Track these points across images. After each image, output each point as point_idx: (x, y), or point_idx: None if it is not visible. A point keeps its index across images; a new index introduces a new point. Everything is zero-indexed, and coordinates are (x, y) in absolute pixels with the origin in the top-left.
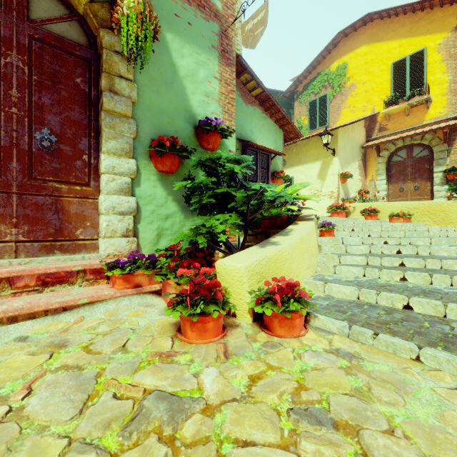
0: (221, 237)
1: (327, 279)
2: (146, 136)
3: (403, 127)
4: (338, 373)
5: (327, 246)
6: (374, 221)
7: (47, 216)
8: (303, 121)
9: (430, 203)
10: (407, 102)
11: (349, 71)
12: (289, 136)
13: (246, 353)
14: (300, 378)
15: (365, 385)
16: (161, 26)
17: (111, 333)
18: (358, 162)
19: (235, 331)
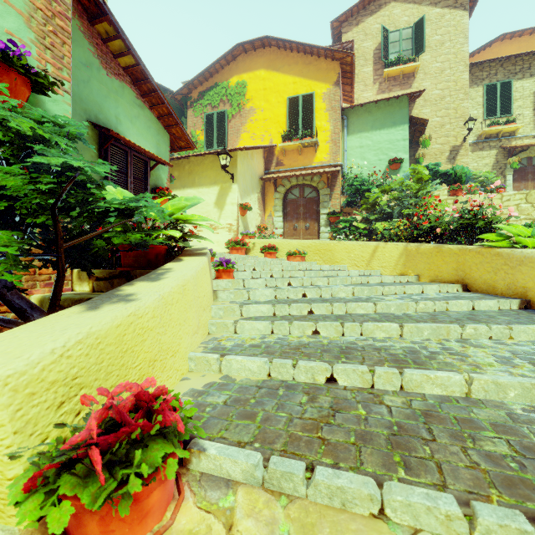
0: None
1: (225, 347)
2: None
3: (296, 165)
4: None
5: (225, 292)
6: (274, 259)
7: None
8: (198, 135)
9: (320, 242)
10: (300, 141)
11: (249, 92)
12: (178, 144)
13: None
14: None
15: None
16: None
17: None
18: (258, 194)
19: None
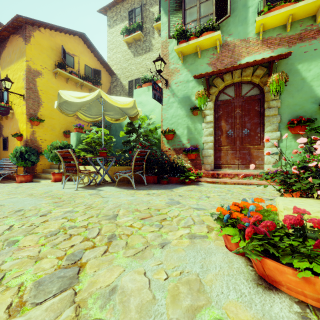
0: None
1: None
2: (285, 119)
3: None
4: None
5: None
6: None
7: (246, 156)
8: None
9: None
10: None
11: None
12: None
13: None
14: None
15: None
16: (294, 64)
17: (262, 191)
18: None
19: None
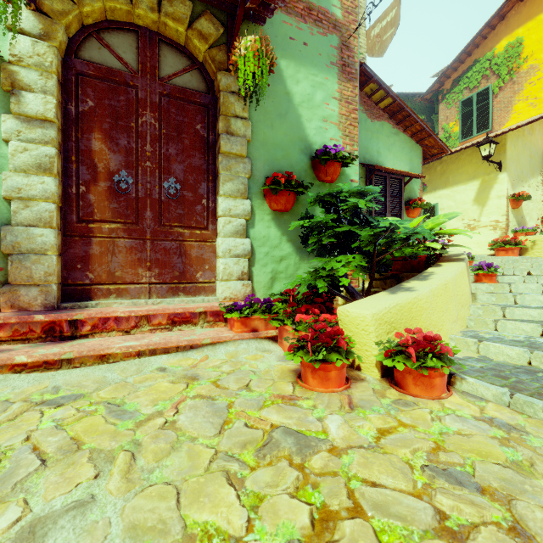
0: (343, 281)
1: (483, 337)
2: (260, 174)
3: None
4: (489, 442)
5: (485, 295)
6: None
7: (173, 259)
8: (451, 128)
9: None
10: None
11: (526, 49)
12: (430, 152)
13: (374, 407)
14: (438, 439)
15: (526, 459)
16: (275, 54)
17: (234, 373)
18: (542, 176)
19: (361, 385)
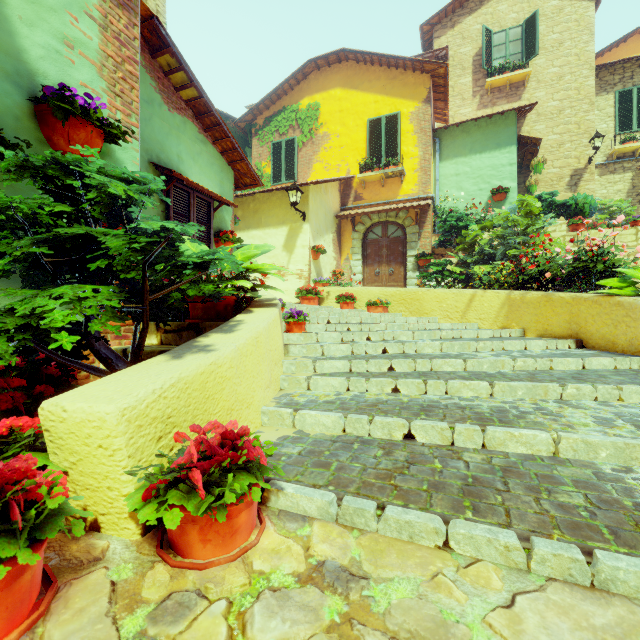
0: (60, 340)
1: (298, 402)
2: None
3: (378, 199)
4: None
5: (297, 347)
6: (351, 310)
7: None
8: (264, 167)
9: (406, 290)
10: (383, 170)
11: (322, 116)
12: (243, 181)
13: None
14: None
15: None
16: None
17: None
18: (333, 235)
19: (84, 585)
